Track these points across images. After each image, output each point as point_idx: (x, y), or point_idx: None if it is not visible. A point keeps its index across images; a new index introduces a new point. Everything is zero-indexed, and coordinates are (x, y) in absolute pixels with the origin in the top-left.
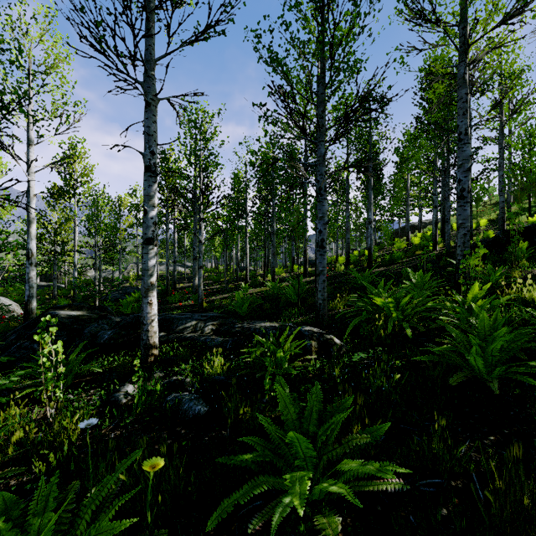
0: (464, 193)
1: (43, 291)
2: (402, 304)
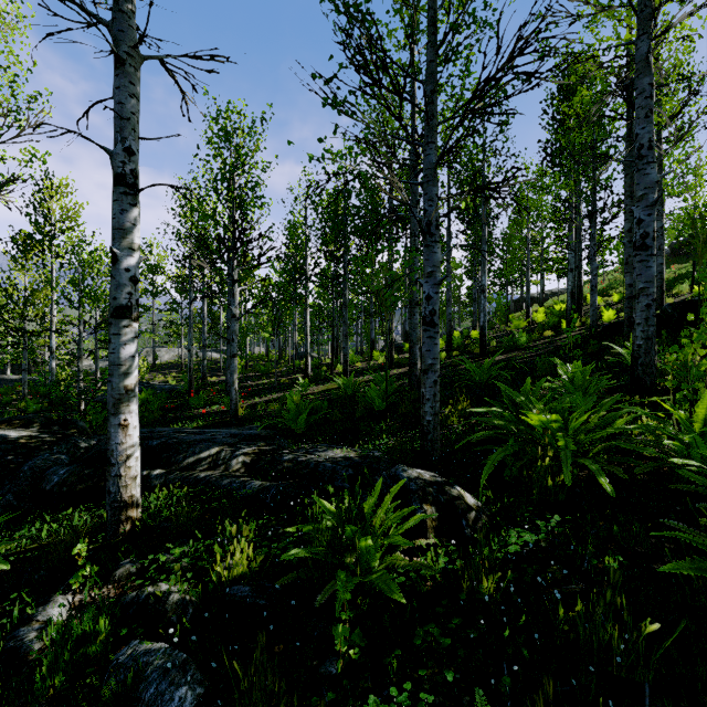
0: (647, 241)
1: (11, 388)
2: (576, 425)
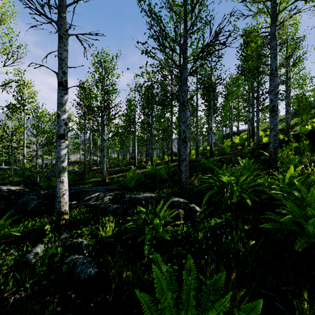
0: (274, 108)
1: (5, 171)
2: (241, 181)
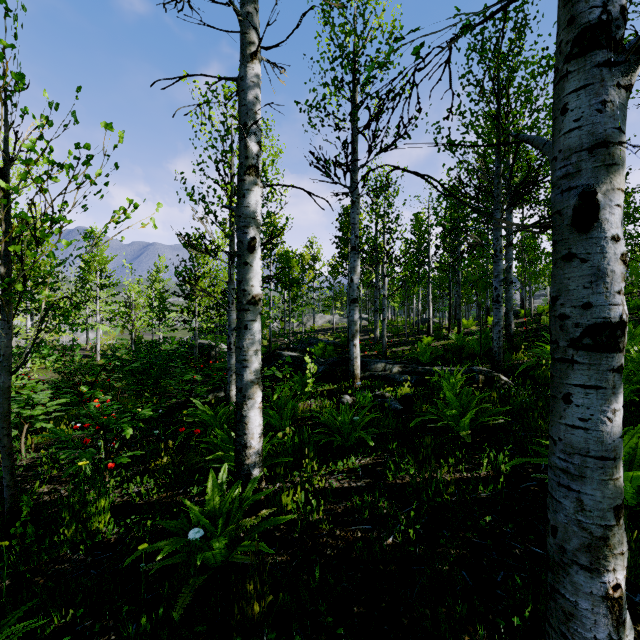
0: None
1: None
2: None
